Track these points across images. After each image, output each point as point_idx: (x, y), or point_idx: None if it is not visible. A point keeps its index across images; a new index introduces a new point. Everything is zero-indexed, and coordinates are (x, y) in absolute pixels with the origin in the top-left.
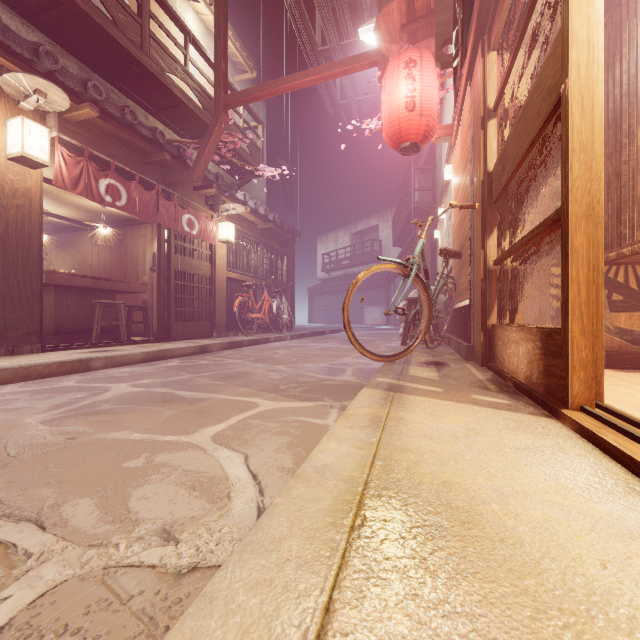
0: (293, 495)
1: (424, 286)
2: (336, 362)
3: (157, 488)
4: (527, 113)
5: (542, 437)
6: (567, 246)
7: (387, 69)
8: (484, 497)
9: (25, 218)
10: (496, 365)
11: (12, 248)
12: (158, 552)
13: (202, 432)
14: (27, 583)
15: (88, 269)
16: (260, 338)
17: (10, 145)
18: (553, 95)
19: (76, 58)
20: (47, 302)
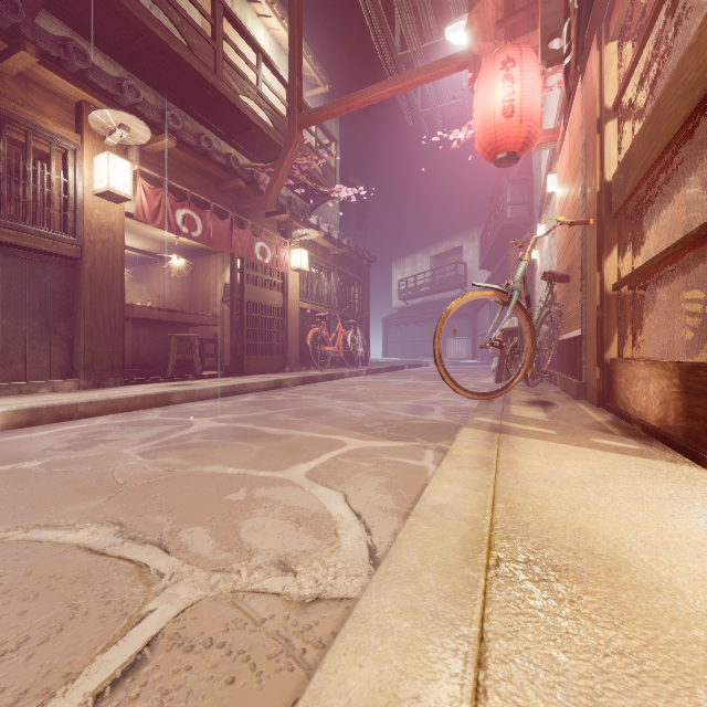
0: (417, 532)
1: (526, 315)
2: (421, 400)
3: (263, 521)
4: (660, 113)
5: (688, 487)
6: None
7: (480, 72)
8: (628, 546)
9: (110, 252)
10: (617, 406)
11: (98, 282)
12: (279, 581)
13: (295, 469)
14: (167, 599)
15: (161, 301)
16: (334, 373)
17: (97, 181)
18: (696, 91)
19: (153, 88)
20: (126, 335)
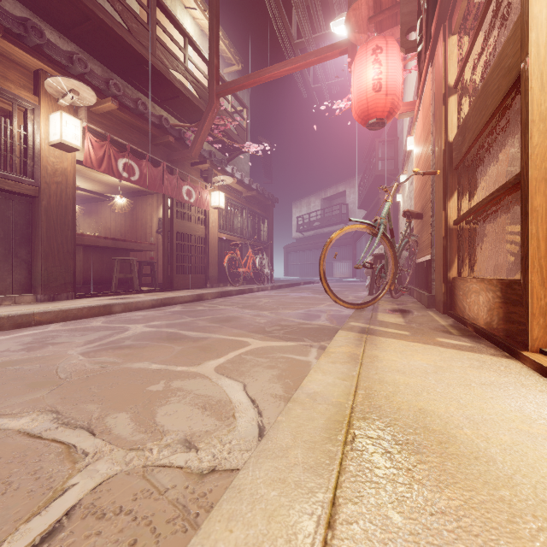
0: (292, 415)
1: (390, 243)
2: (311, 309)
3: (176, 407)
4: (487, 89)
5: (505, 375)
6: (527, 206)
7: (356, 56)
8: (456, 423)
9: (63, 192)
10: (456, 313)
11: (53, 216)
12: (183, 457)
13: (206, 364)
14: (88, 474)
15: (107, 232)
16: (245, 288)
17: (52, 134)
18: (513, 72)
19: (99, 62)
20: (77, 259)
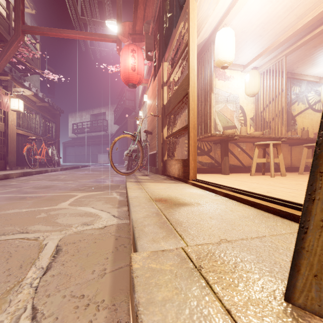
0: (134, 200)
1: (140, 144)
2: (98, 178)
3: (65, 218)
4: (178, 92)
5: (185, 187)
6: (189, 135)
7: (123, 49)
8: (177, 195)
9: None
10: (167, 174)
11: None
12: (89, 227)
13: (61, 204)
14: (49, 240)
15: None
16: (42, 170)
17: None
18: (185, 91)
19: None
20: None
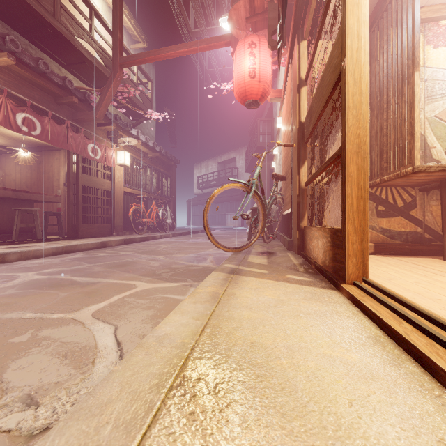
0: (131, 362)
1: (260, 199)
2: (201, 253)
3: (34, 359)
4: (323, 82)
5: (327, 304)
6: (345, 172)
7: (237, 47)
8: (278, 353)
9: None
10: (306, 253)
11: None
12: (17, 417)
13: (86, 309)
14: None
15: (12, 183)
16: (149, 236)
17: None
18: (337, 70)
19: None
20: None
